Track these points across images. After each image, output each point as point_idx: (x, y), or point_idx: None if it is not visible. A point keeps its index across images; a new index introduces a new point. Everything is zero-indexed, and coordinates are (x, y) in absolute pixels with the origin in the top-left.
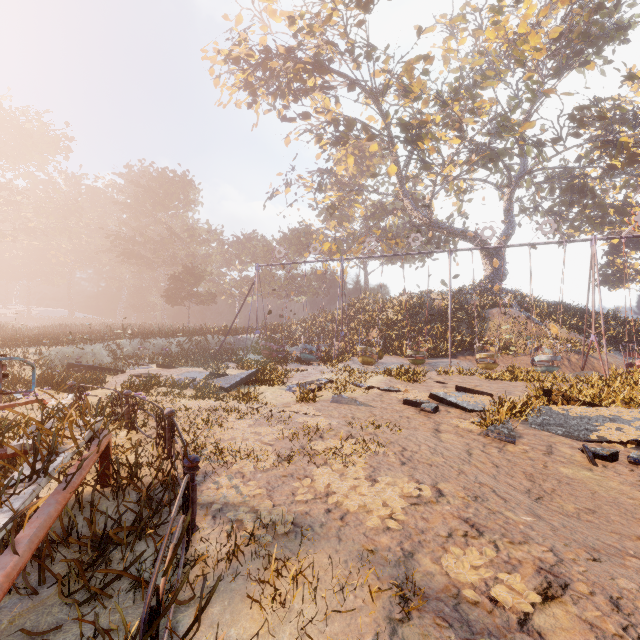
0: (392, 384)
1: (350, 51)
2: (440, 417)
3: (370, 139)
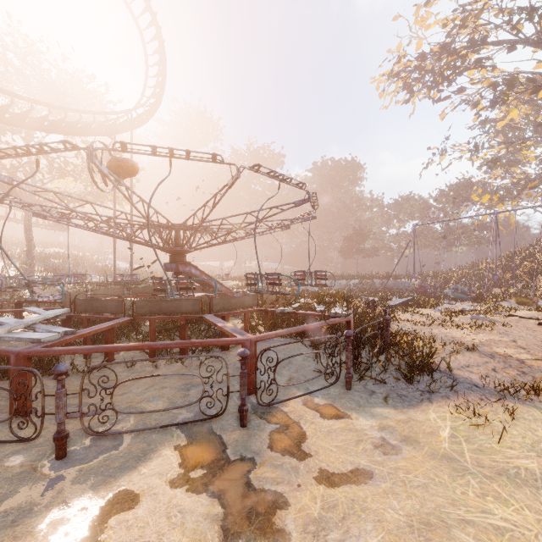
0: (538, 316)
1: (507, 22)
2: None
3: (534, 92)
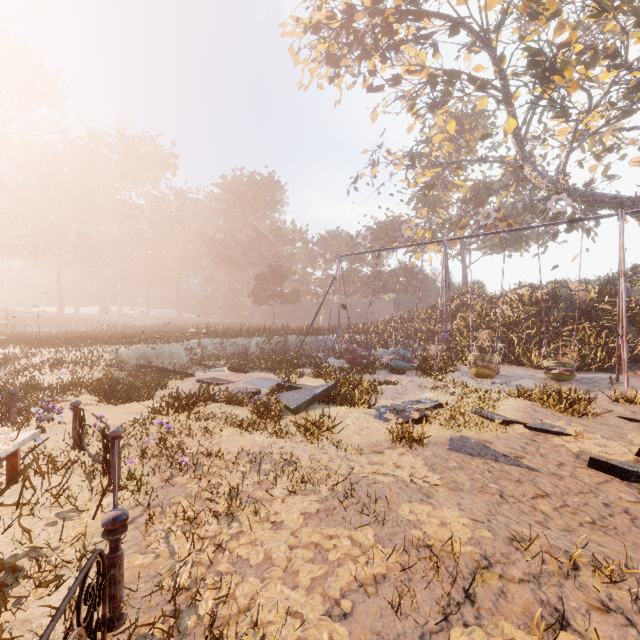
0: (541, 416)
1: None
2: None
3: (481, 87)
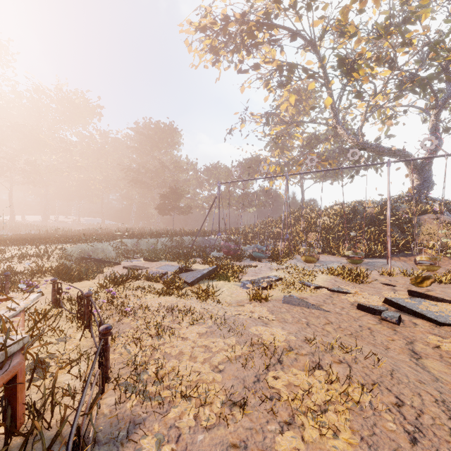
0: (338, 284)
1: (293, 5)
2: (408, 331)
3: (310, 77)
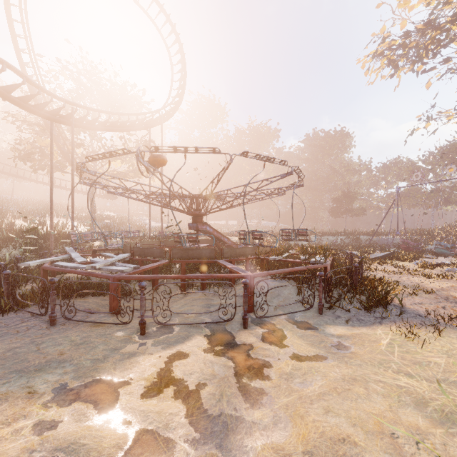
0: None
1: None
2: None
3: None
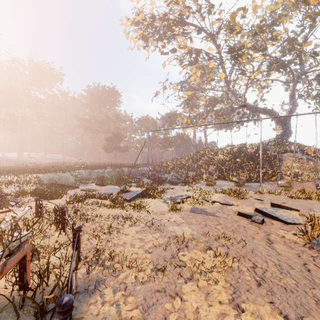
0: (227, 199)
1: (199, 10)
2: (267, 228)
3: (210, 59)
